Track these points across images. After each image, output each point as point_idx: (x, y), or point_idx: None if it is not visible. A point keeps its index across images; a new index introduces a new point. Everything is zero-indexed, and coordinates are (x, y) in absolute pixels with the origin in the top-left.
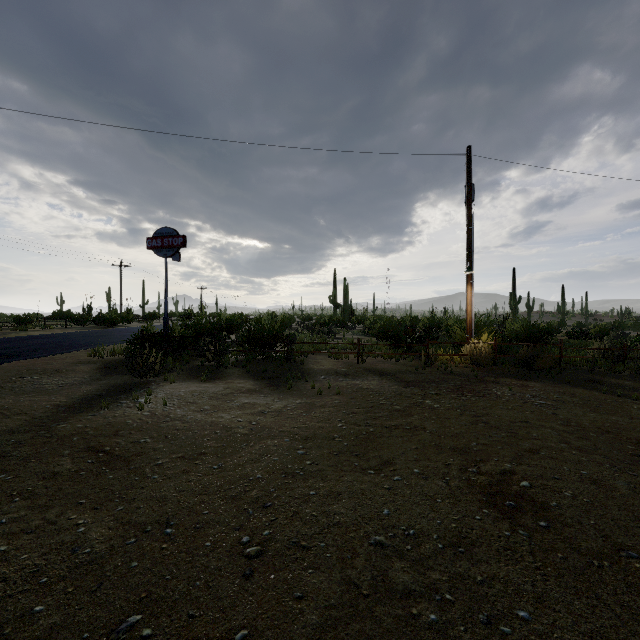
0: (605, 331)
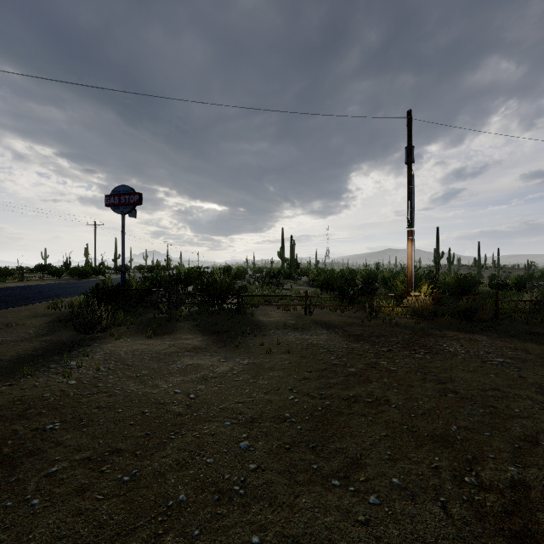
0: (522, 282)
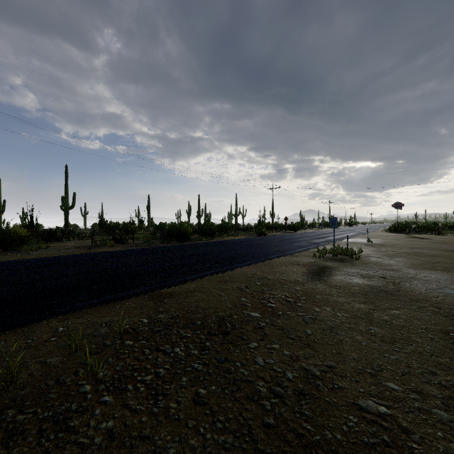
0: None
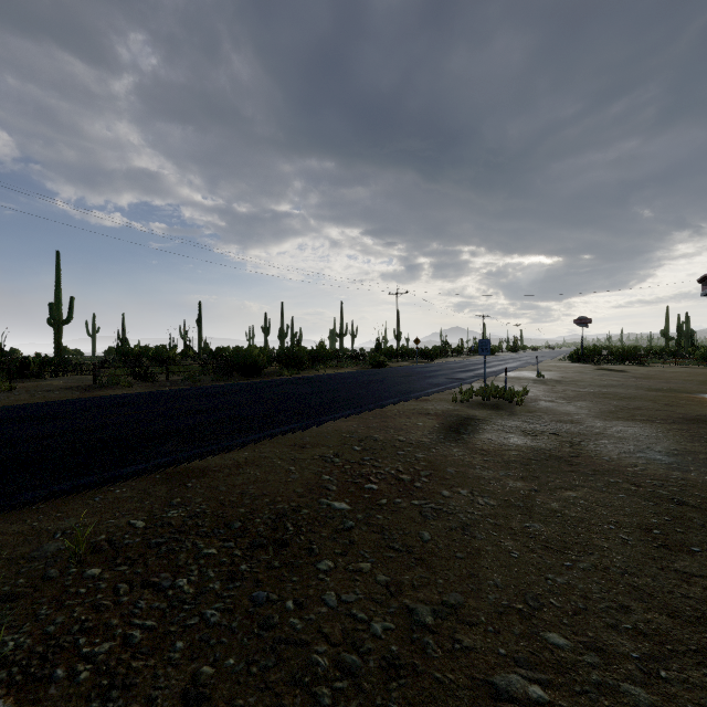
0: None
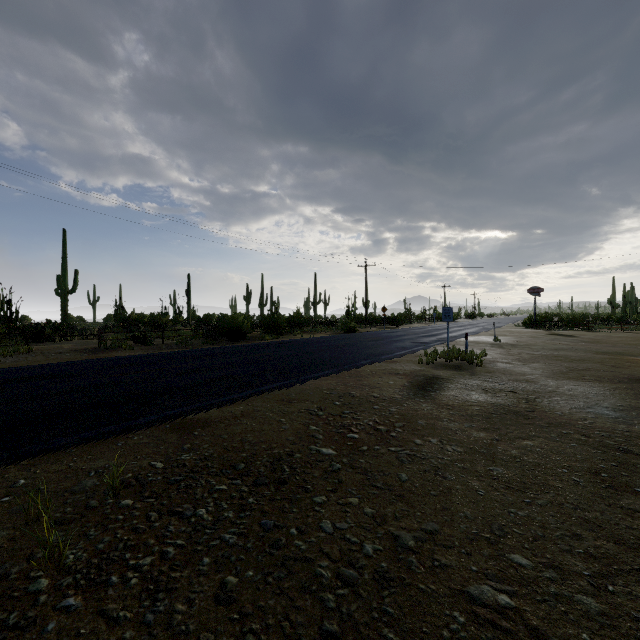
0: None
